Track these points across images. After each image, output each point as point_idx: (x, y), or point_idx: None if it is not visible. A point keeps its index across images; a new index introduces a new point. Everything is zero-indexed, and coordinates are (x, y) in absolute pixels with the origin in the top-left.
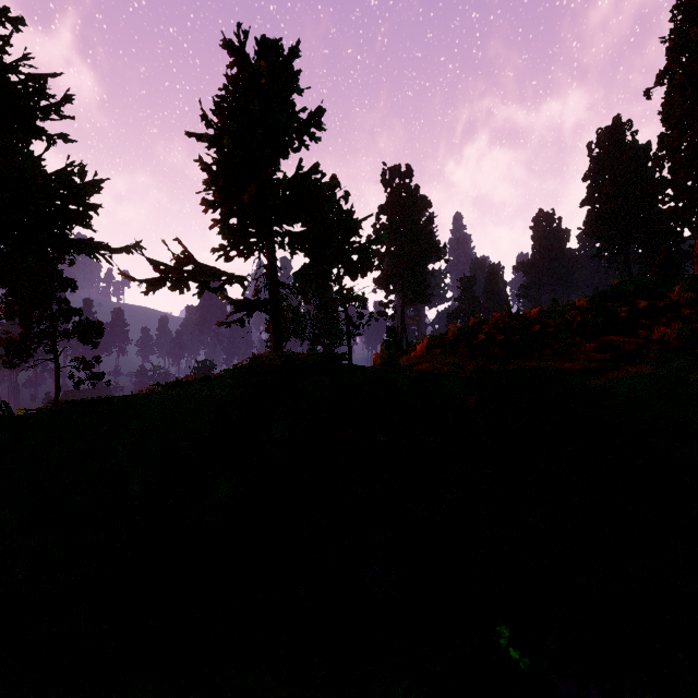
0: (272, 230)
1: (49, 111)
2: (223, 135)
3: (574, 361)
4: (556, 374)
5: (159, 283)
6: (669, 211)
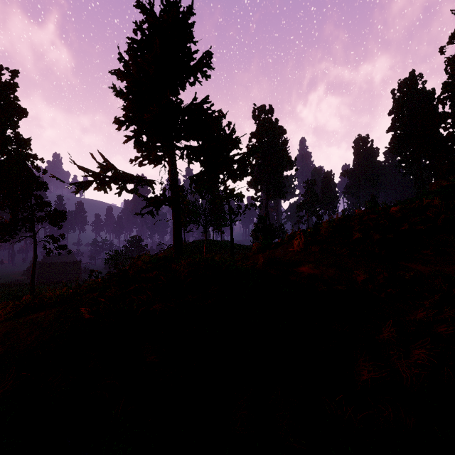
0: (172, 144)
1: None
2: None
3: None
4: None
5: (85, 185)
6: (449, 134)
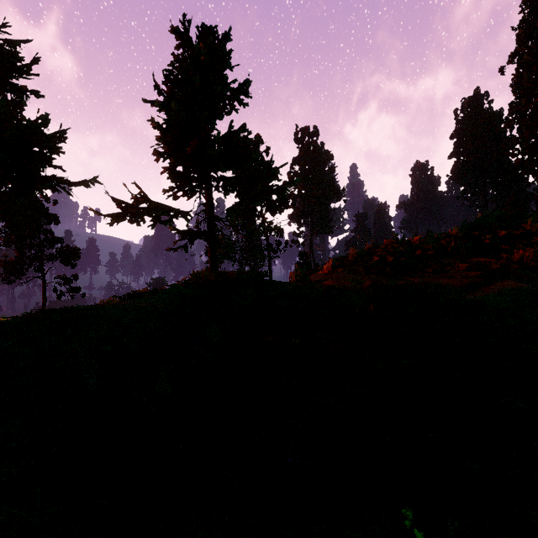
0: (209, 175)
1: (22, 69)
2: (171, 101)
3: (450, 277)
4: (437, 288)
5: (121, 216)
6: (517, 162)
